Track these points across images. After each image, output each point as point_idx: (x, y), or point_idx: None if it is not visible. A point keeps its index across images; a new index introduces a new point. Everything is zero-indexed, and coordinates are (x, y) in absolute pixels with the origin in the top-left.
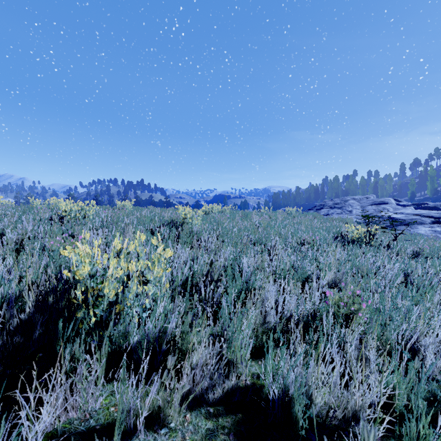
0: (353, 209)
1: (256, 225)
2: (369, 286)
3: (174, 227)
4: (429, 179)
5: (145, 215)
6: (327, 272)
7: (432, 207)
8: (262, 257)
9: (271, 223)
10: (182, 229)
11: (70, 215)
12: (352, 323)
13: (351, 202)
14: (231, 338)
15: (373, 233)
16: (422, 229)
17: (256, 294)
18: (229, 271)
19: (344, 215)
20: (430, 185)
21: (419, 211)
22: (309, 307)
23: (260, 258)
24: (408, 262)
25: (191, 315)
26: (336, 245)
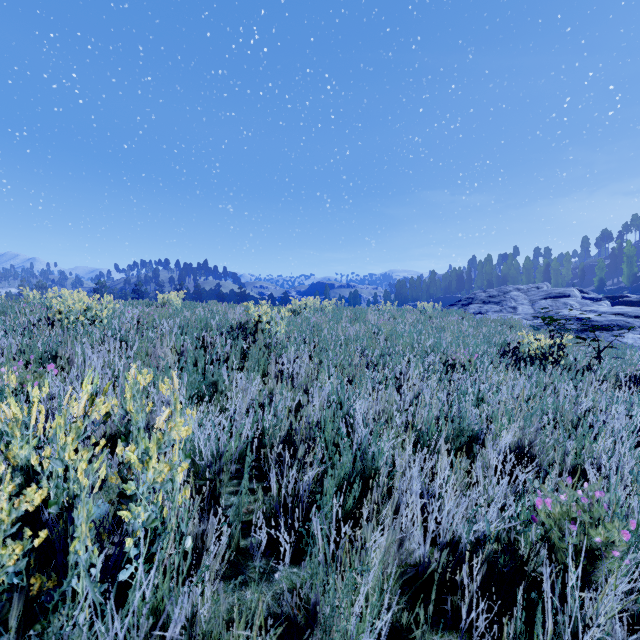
0: (517, 304)
1: (374, 332)
2: (589, 456)
3: (242, 337)
4: (626, 260)
5: (199, 316)
6: (506, 426)
7: (635, 301)
8: (389, 398)
9: (397, 329)
10: (254, 340)
11: (68, 318)
12: (609, 588)
13: (515, 295)
14: (330, 622)
15: (564, 346)
16: (629, 336)
17: (381, 483)
18: (328, 431)
19: (505, 314)
20: (627, 269)
21: (621, 309)
22: (497, 529)
23: (384, 397)
24: (633, 399)
25: (226, 603)
26: (505, 367)
